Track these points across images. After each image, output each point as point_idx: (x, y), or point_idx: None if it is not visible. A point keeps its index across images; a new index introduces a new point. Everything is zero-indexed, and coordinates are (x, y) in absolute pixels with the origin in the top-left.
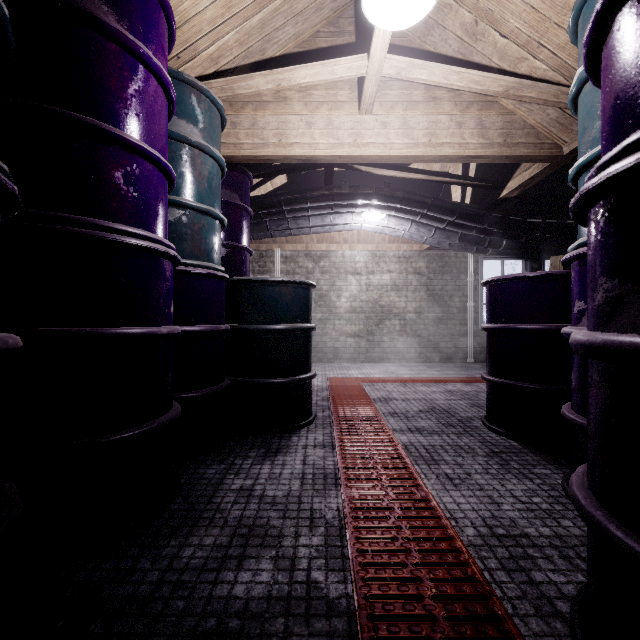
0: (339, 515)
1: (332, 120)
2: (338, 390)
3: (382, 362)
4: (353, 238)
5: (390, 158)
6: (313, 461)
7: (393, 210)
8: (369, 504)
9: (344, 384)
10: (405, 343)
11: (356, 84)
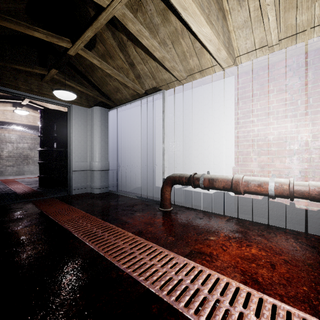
0: (10, 188)
1: (5, 112)
2: (5, 181)
3: (24, 175)
4: (10, 129)
5: (23, 123)
6: (2, 187)
7: (26, 128)
8: (16, 187)
9: (7, 180)
10: (34, 168)
11: (12, 105)
